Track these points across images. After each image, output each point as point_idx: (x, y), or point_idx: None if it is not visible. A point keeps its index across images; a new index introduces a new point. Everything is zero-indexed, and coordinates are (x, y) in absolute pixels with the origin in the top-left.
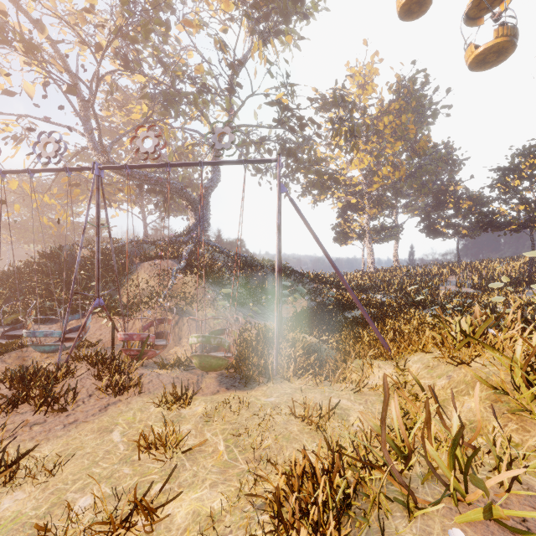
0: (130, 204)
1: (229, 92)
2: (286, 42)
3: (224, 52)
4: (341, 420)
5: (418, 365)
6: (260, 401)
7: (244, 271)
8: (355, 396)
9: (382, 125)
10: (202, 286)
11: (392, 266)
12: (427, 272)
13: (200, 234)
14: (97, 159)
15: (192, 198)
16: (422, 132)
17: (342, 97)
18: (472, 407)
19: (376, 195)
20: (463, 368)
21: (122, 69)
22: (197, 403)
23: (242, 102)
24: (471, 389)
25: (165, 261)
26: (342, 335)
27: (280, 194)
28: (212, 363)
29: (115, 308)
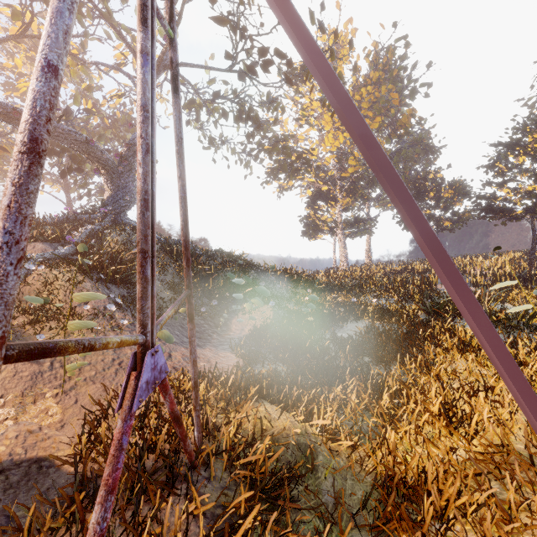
0: (47, 183)
1: None
2: None
3: None
4: None
5: None
6: None
7: (179, 264)
8: None
9: (359, 97)
10: (82, 287)
11: (365, 263)
12: (410, 269)
13: (119, 211)
14: None
15: (106, 158)
16: (401, 111)
17: (321, 26)
18: None
19: (349, 182)
20: None
21: None
22: None
23: (177, 14)
24: None
25: (31, 245)
26: (353, 394)
27: None
28: None
29: None
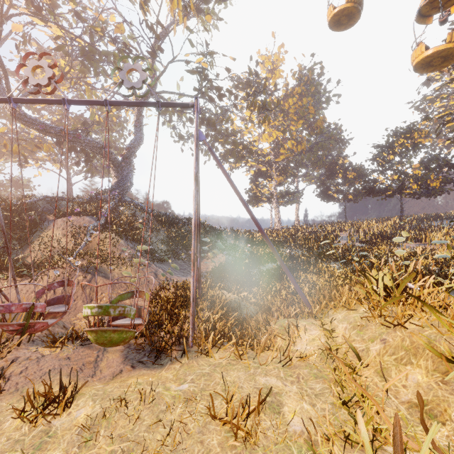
0: (53, 164)
1: (151, 56)
2: (206, 22)
3: (144, 12)
4: (273, 413)
5: (344, 325)
6: (170, 391)
7: (166, 229)
8: (285, 371)
9: (287, 105)
10: (120, 243)
11: (294, 225)
12: (323, 229)
13: (122, 192)
14: (6, 110)
15: (114, 157)
16: (318, 114)
17: (256, 73)
18: (420, 381)
19: (282, 165)
20: (398, 331)
21: (35, 18)
22: (81, 402)
23: (164, 67)
24: (413, 356)
25: (82, 218)
26: (260, 289)
27: (197, 142)
28: (112, 338)
29: (17, 268)
